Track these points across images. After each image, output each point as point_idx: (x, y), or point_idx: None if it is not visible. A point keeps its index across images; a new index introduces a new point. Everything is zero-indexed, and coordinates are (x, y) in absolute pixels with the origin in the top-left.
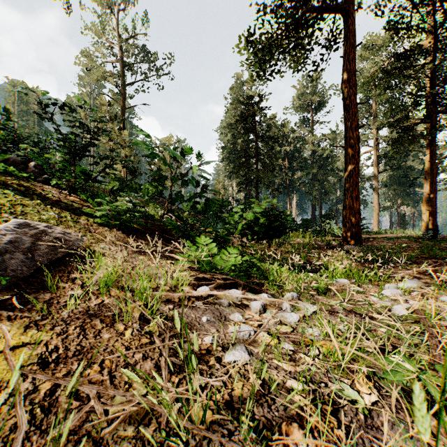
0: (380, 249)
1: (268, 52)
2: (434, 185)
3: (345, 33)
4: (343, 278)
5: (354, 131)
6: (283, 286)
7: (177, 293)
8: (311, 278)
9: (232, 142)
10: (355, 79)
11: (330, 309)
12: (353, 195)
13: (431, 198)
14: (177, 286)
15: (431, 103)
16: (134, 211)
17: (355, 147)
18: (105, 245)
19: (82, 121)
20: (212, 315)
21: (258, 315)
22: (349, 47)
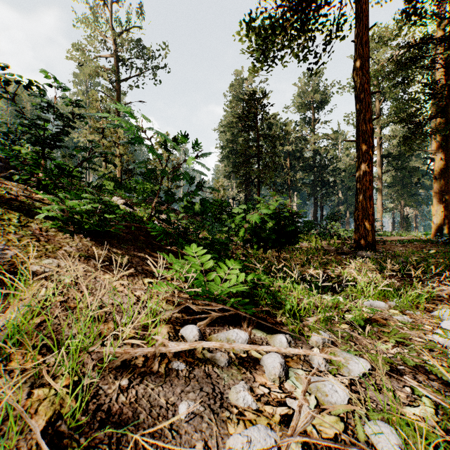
0: (402, 256)
1: (272, 34)
2: (449, 184)
3: (357, 15)
4: (378, 300)
5: (368, 123)
6: (305, 317)
7: (141, 348)
8: (341, 304)
9: (231, 141)
10: (368, 66)
11: (383, 361)
12: (367, 194)
13: (447, 199)
14: (148, 327)
15: (447, 96)
16: (104, 213)
17: (368, 140)
18: (52, 260)
19: (47, 101)
20: (199, 394)
21: (278, 385)
22: (362, 29)
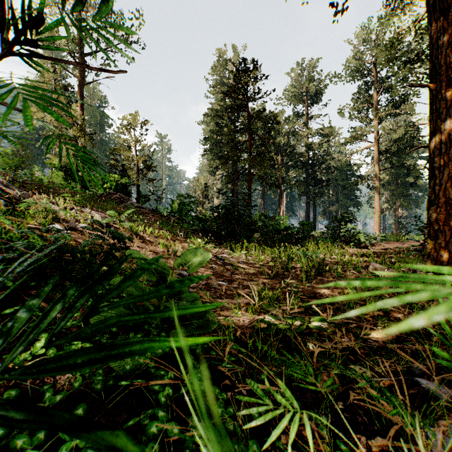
0: None
1: None
2: None
3: None
4: None
5: None
6: None
7: None
8: None
9: (217, 132)
10: None
11: None
12: None
13: None
14: None
15: None
16: None
17: None
18: None
19: None
20: None
21: None
22: None
